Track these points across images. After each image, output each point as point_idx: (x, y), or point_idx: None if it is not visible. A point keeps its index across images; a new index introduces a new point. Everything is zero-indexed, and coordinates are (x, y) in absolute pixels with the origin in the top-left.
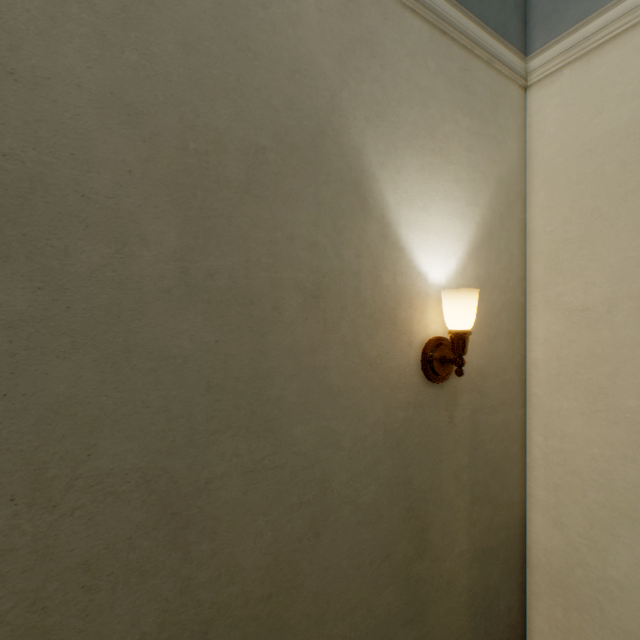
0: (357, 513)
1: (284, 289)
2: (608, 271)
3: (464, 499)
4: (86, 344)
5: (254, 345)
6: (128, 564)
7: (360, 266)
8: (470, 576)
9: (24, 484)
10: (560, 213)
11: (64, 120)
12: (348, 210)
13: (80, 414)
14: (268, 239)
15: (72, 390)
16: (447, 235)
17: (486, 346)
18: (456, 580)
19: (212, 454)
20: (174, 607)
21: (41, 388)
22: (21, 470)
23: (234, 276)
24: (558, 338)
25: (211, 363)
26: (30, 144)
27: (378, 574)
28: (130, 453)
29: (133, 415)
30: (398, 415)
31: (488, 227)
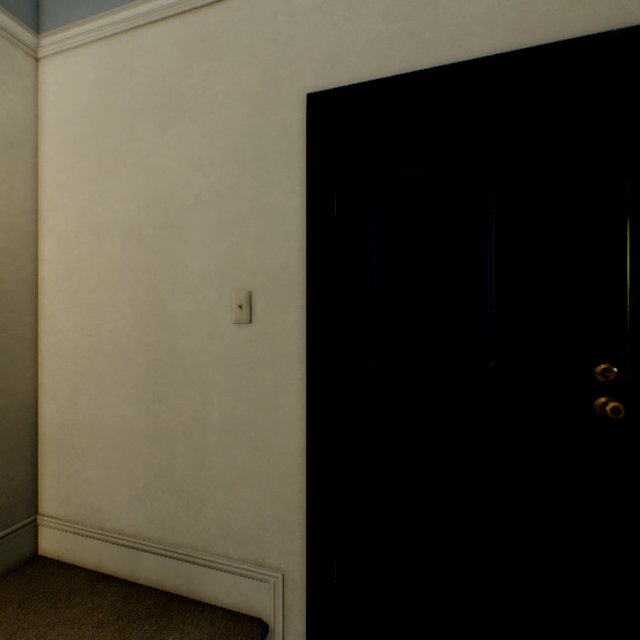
0: None
1: None
2: (78, 208)
3: None
4: None
5: None
6: None
7: None
8: None
9: None
10: (57, 164)
11: None
12: None
13: None
14: None
15: None
16: None
17: None
18: None
19: None
20: None
21: None
22: None
23: None
24: (56, 258)
25: None
26: None
27: None
28: None
29: None
30: None
31: None
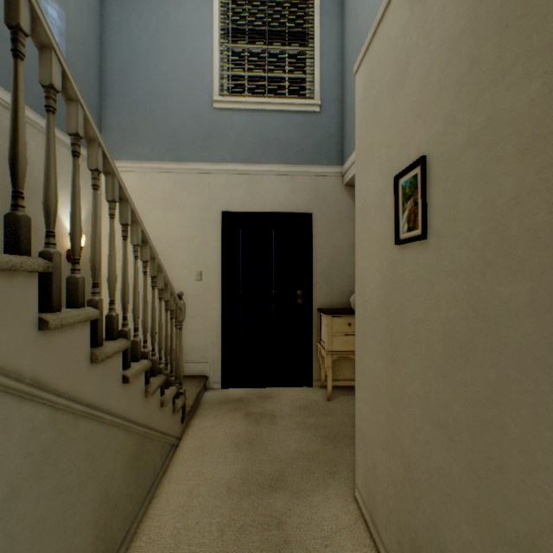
0: None
1: None
2: None
3: None
4: None
5: None
6: None
7: None
8: None
9: None
10: None
11: None
12: None
13: None
14: None
15: None
16: None
17: (88, 255)
18: None
19: None
20: None
21: None
22: None
23: None
24: None
25: None
26: None
27: None
28: None
29: None
30: None
31: (89, 216)
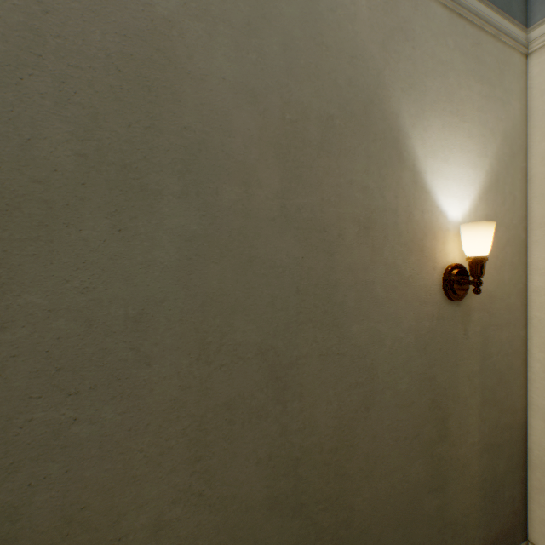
0: (395, 397)
1: (345, 221)
2: None
3: (475, 399)
4: (227, 254)
5: (326, 262)
6: (250, 409)
7: (397, 205)
8: (480, 464)
9: (195, 345)
10: None
11: (215, 103)
12: (389, 161)
13: (224, 302)
14: (335, 183)
15: (220, 285)
16: (462, 181)
17: (493, 274)
18: (469, 465)
19: (300, 339)
20: (277, 444)
21: (203, 282)
22: (193, 335)
23: (313, 210)
24: None
25: (299, 273)
26: (198, 120)
27: (410, 448)
28: (252, 332)
29: (253, 306)
30: (425, 324)
31: (495, 174)
